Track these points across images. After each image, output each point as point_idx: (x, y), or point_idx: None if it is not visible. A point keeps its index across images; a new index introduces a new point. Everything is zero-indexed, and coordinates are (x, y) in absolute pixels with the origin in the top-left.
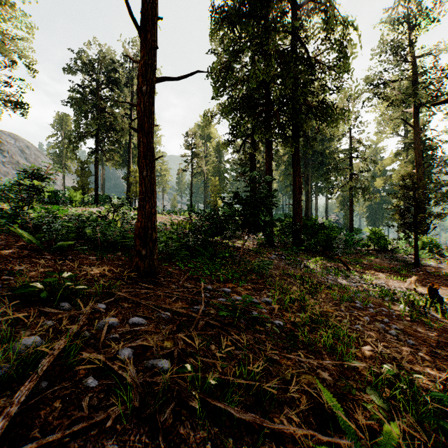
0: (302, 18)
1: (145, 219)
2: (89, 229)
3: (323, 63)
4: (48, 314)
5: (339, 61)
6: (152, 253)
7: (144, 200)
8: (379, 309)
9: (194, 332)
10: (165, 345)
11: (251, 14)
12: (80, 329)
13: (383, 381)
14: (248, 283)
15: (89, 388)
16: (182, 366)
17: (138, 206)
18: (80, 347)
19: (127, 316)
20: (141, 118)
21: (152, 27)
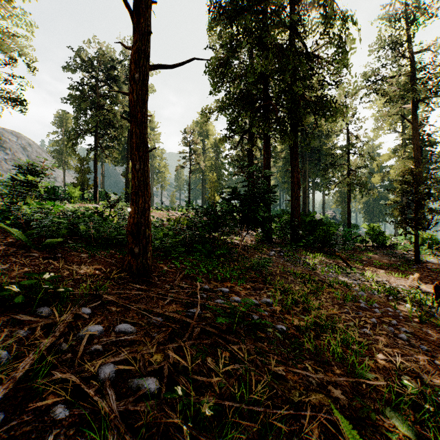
0: (300, 13)
1: (138, 215)
2: (82, 226)
3: (322, 58)
4: (24, 322)
5: (338, 55)
6: (146, 250)
7: (137, 195)
8: (385, 309)
9: (188, 342)
10: (154, 359)
11: (249, 9)
12: (56, 340)
13: (405, 401)
14: (246, 281)
15: (57, 421)
16: (171, 389)
17: (131, 201)
18: (53, 363)
19: (114, 323)
20: (134, 108)
21: (146, 12)
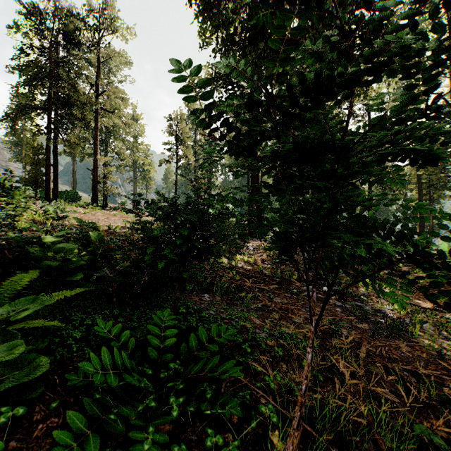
0: None
1: None
2: None
3: None
4: None
5: None
6: None
7: None
8: None
9: None
10: None
11: None
12: None
13: None
14: None
15: None
16: None
17: None
18: None
19: None
20: None
21: None
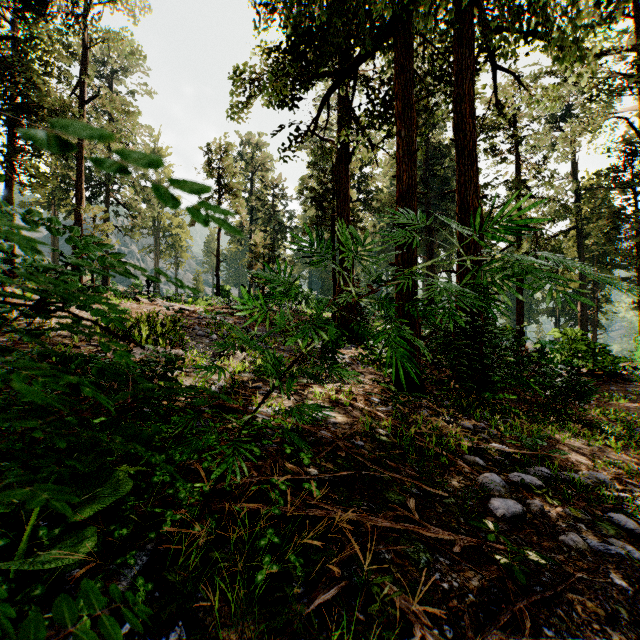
0: None
1: None
2: None
3: None
4: None
5: None
6: None
7: None
8: None
9: None
10: None
11: None
12: None
13: None
14: None
15: None
16: None
17: None
18: None
19: None
20: None
21: None
